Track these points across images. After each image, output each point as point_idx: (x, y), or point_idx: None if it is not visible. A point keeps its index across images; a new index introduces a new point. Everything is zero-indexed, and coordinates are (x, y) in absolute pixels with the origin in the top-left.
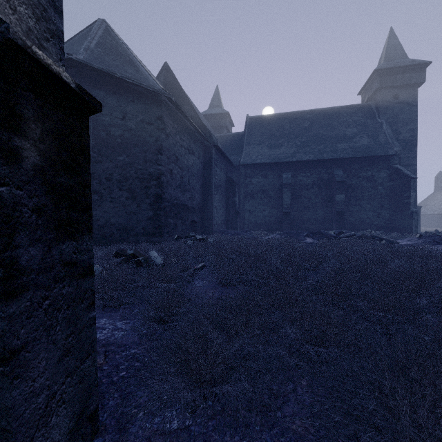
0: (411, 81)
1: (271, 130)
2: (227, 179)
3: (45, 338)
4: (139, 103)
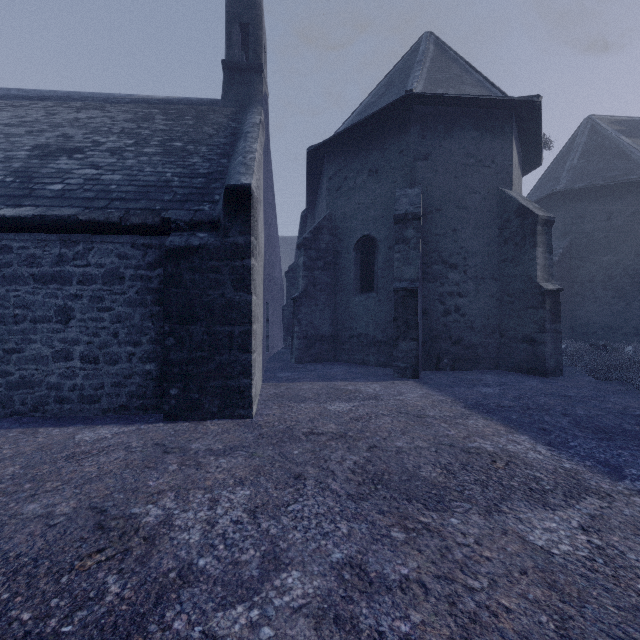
0: None
1: None
2: None
3: (550, 343)
4: (628, 197)
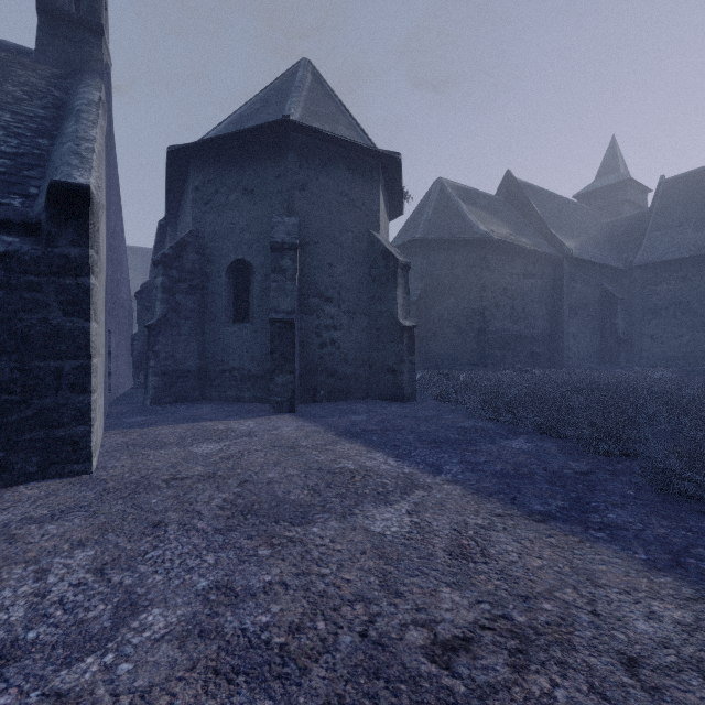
0: None
1: None
2: (602, 294)
3: (407, 372)
4: (464, 252)
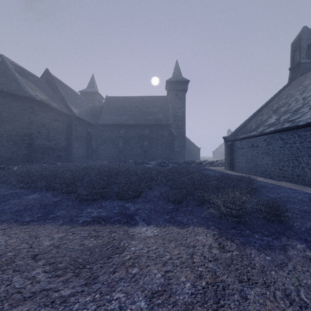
0: (182, 88)
1: (117, 106)
2: (88, 133)
3: None
4: (18, 101)
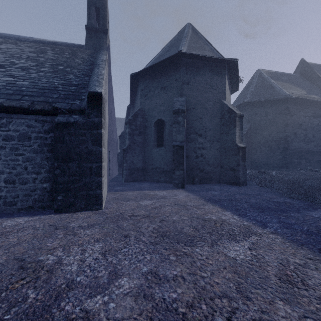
0: None
1: None
2: None
3: (241, 170)
4: (273, 106)
